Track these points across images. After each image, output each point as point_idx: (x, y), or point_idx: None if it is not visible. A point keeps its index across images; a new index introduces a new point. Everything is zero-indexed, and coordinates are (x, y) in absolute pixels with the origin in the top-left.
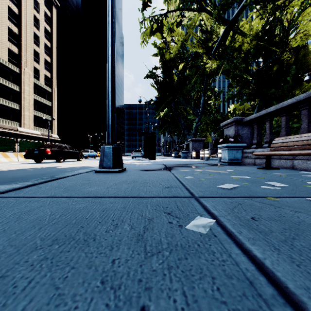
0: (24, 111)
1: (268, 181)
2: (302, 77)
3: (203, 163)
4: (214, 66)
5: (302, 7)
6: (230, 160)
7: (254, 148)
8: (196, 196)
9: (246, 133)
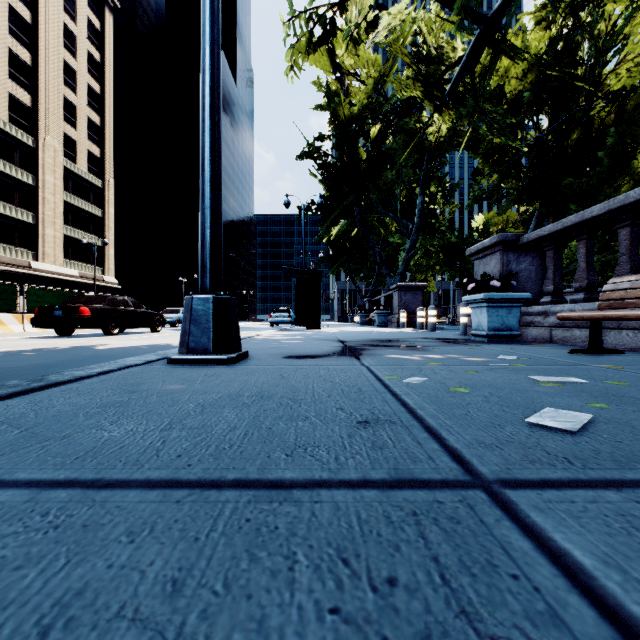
0: (43, 226)
1: None
2: (633, 154)
3: (428, 338)
4: (445, 131)
5: (636, 2)
6: (492, 330)
7: (548, 303)
8: (483, 473)
9: (526, 270)
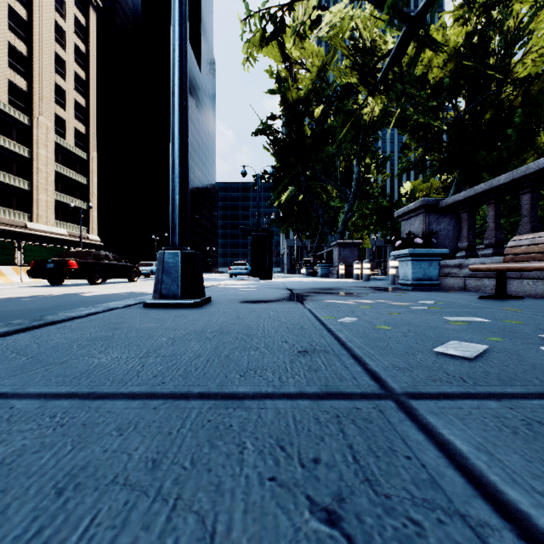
0: (37, 192)
1: (542, 333)
2: (537, 131)
3: (362, 286)
4: (377, 112)
5: (539, 3)
6: (416, 280)
7: (463, 257)
8: (394, 389)
9: (445, 230)
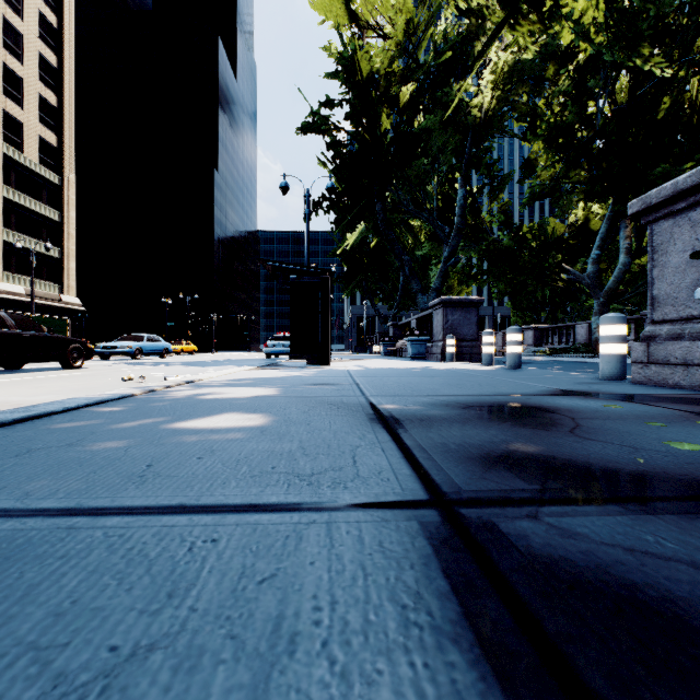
0: None
1: None
2: None
3: (583, 392)
4: (494, 103)
5: None
6: None
7: None
8: None
9: None
